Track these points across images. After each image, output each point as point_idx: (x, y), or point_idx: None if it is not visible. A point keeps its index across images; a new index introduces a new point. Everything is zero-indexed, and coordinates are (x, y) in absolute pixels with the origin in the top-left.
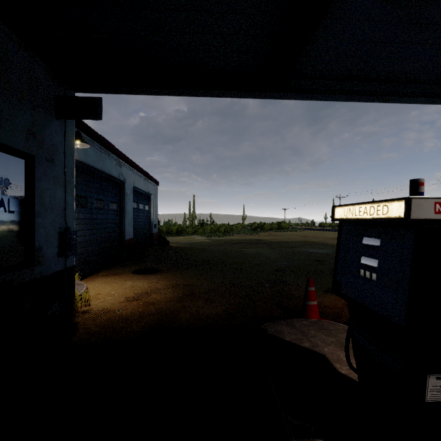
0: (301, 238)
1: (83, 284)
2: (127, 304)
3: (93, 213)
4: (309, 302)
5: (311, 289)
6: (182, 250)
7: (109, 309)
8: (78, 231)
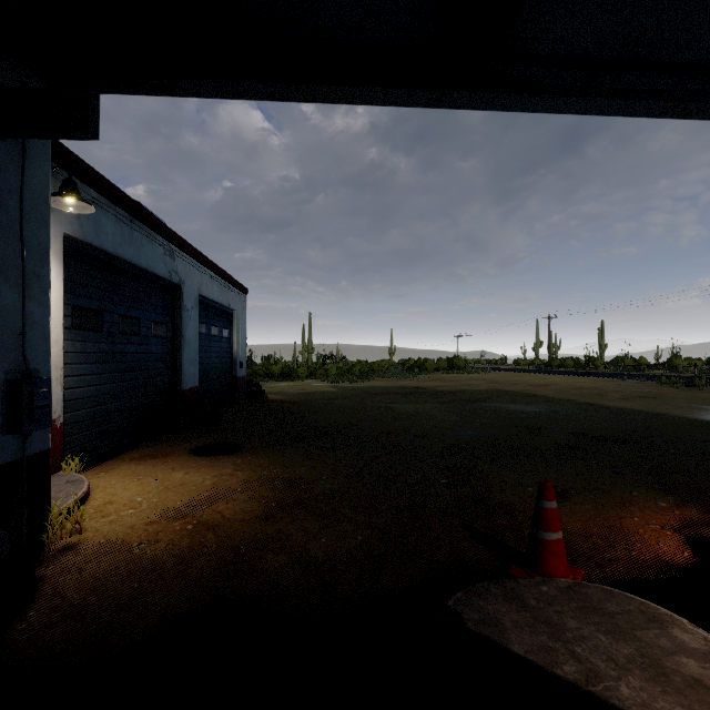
0: (488, 384)
1: (83, 481)
2: (162, 527)
3: (116, 341)
4: (545, 535)
5: (549, 506)
6: (286, 407)
7: (122, 540)
8: (84, 377)
